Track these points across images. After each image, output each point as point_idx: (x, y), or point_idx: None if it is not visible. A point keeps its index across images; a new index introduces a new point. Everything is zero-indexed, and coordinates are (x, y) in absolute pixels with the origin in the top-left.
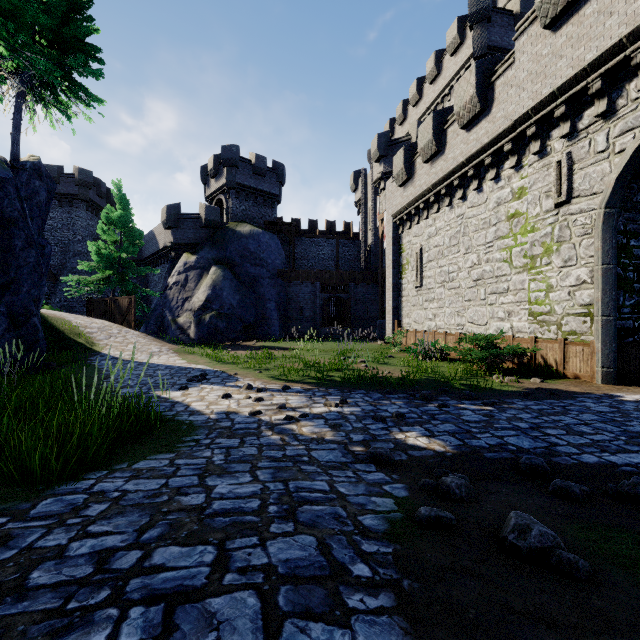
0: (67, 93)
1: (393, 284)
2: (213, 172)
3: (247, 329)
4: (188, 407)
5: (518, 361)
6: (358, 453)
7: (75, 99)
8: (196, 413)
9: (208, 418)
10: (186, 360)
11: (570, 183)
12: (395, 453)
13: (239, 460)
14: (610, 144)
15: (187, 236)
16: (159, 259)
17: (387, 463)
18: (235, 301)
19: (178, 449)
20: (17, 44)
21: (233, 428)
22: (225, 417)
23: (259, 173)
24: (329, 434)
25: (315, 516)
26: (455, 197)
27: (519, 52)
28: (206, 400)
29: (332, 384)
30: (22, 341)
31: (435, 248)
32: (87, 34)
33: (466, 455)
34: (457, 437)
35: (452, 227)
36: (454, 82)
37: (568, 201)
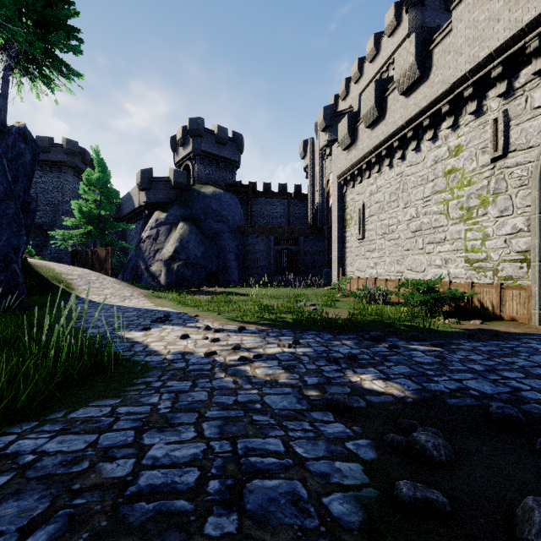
0: (50, 68)
1: (338, 237)
2: (181, 141)
3: (210, 277)
4: (147, 347)
5: (455, 304)
6: (313, 398)
7: (56, 72)
8: (153, 353)
9: (164, 358)
10: (154, 303)
11: (506, 138)
12: (352, 398)
13: (186, 408)
14: None
15: (158, 196)
16: (135, 217)
17: (345, 411)
18: (199, 252)
19: (126, 393)
20: None
21: (187, 369)
22: (180, 358)
23: (221, 142)
24: (283, 376)
25: (267, 499)
26: (395, 157)
27: (457, 20)
28: (165, 340)
29: (285, 325)
30: (2, 285)
31: (376, 204)
32: (68, 15)
33: (428, 401)
34: (414, 380)
35: (392, 184)
36: (391, 60)
37: (504, 155)
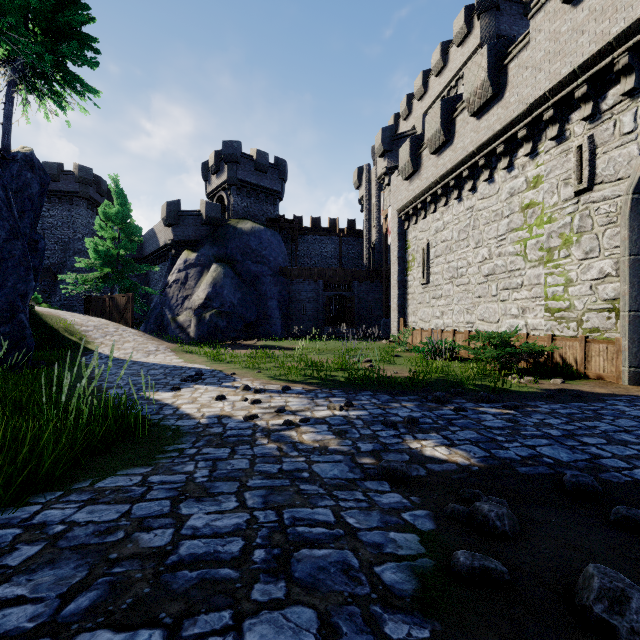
0: (61, 83)
1: (398, 281)
2: (214, 168)
3: (248, 328)
4: (177, 410)
5: (533, 360)
6: (368, 467)
7: (69, 88)
8: (185, 417)
9: (197, 423)
10: (183, 359)
11: (592, 169)
12: (411, 467)
13: (226, 477)
14: (638, 124)
15: (187, 233)
16: (159, 257)
17: (403, 480)
18: (236, 299)
19: (157, 461)
20: (4, 26)
21: (224, 435)
22: (217, 422)
23: (261, 169)
24: (333, 442)
25: (316, 568)
26: (464, 189)
27: (535, 31)
28: (198, 402)
29: (336, 385)
30: (7, 338)
31: (443, 243)
32: (82, 22)
33: (496, 470)
34: (481, 447)
35: (461, 220)
36: (461, 74)
37: (590, 188)
